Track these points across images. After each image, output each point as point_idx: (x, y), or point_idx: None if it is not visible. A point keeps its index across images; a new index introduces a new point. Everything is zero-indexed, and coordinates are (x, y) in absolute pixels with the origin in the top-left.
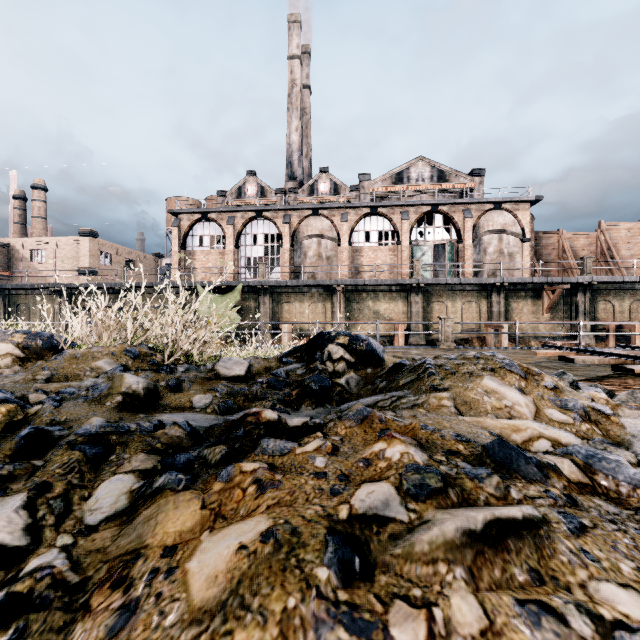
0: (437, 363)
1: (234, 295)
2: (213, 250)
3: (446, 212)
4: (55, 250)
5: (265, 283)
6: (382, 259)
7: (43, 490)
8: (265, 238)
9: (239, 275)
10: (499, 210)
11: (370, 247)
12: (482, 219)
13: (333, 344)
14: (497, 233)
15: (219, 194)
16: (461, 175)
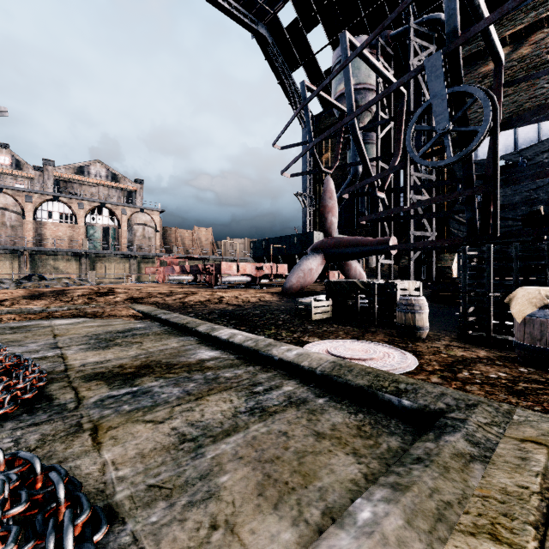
0: (56, 278)
1: None
2: None
3: (111, 208)
4: None
5: None
6: (63, 232)
7: (6, 285)
8: None
9: None
10: (143, 213)
11: (53, 223)
12: (133, 216)
13: (34, 276)
14: (142, 225)
15: None
16: (128, 180)
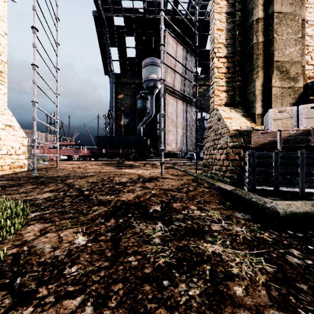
0: None
1: None
2: None
3: None
4: None
5: None
6: None
7: None
8: None
9: None
10: None
11: None
12: None
13: None
14: None
15: None
16: None
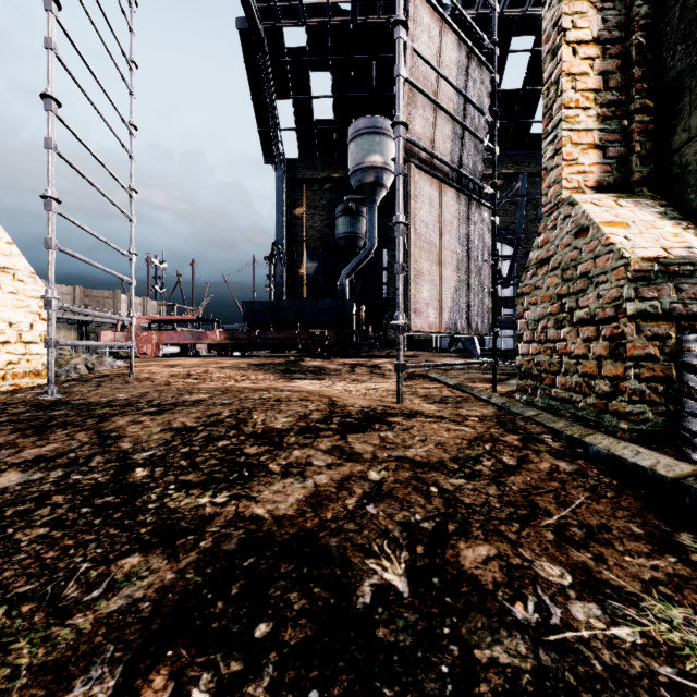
0: None
1: None
2: None
3: None
4: None
5: None
6: None
7: None
8: None
9: None
10: None
11: None
12: None
13: None
14: None
15: None
16: None
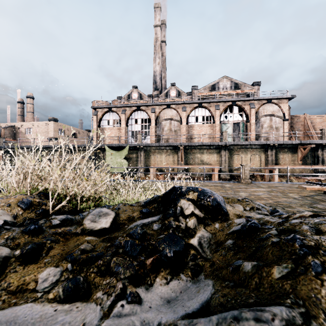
0: (310, 243)
1: (124, 151)
2: (114, 127)
3: (240, 105)
4: (37, 128)
5: (141, 145)
6: (204, 131)
7: None
8: (142, 121)
9: (128, 140)
10: (270, 103)
11: (198, 125)
12: (260, 108)
13: (184, 199)
14: (269, 116)
15: (118, 98)
16: (247, 85)
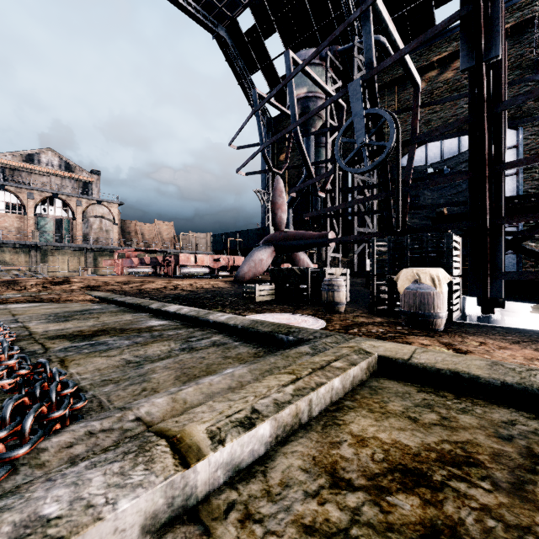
0: (5, 269)
1: None
2: None
3: (64, 199)
4: None
5: None
6: (10, 223)
7: None
8: None
9: None
10: (100, 205)
11: None
12: (89, 208)
13: None
14: (99, 218)
15: None
16: (84, 171)
